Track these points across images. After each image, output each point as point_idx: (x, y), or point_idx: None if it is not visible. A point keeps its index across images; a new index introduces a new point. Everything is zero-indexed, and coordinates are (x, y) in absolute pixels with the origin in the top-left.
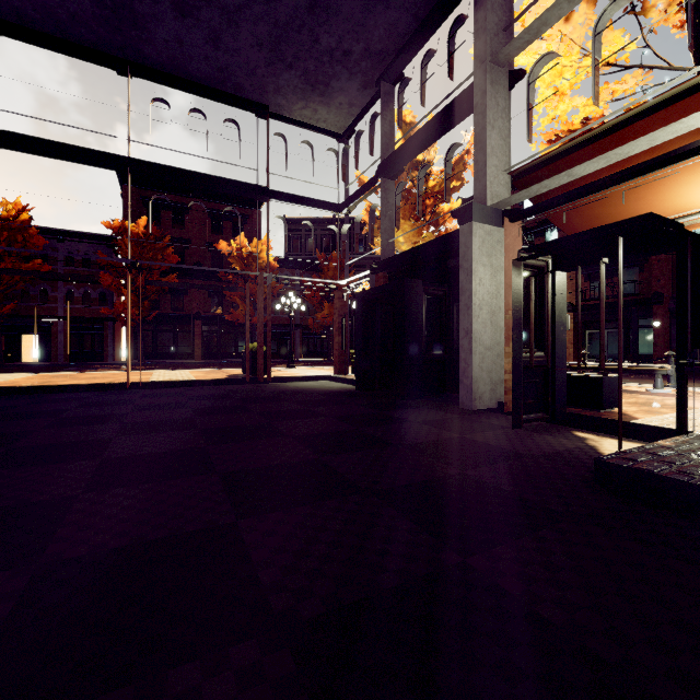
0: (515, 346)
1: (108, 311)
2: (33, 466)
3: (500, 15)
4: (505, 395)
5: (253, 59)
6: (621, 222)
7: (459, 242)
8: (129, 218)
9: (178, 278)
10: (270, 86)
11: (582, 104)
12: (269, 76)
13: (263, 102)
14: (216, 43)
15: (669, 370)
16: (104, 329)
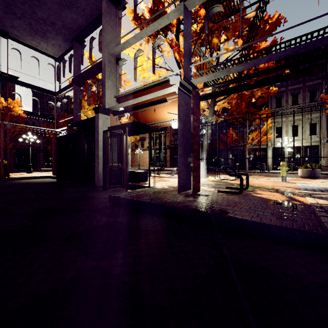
0: (104, 161)
1: None
2: None
3: (112, 37)
4: None
5: None
6: (131, 122)
7: (95, 120)
8: None
9: None
10: (8, 23)
11: (151, 75)
12: (6, 18)
13: (3, 29)
14: None
15: (175, 169)
16: None
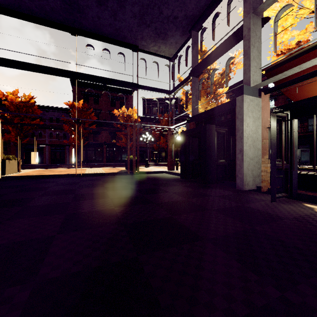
0: (272, 158)
1: (67, 141)
2: (34, 217)
3: None
4: (262, 183)
5: (131, 23)
6: None
7: (236, 105)
8: (76, 99)
9: (96, 126)
10: (139, 36)
11: (297, 34)
12: (138, 31)
13: (135, 44)
14: (114, 17)
15: None
16: (65, 149)
